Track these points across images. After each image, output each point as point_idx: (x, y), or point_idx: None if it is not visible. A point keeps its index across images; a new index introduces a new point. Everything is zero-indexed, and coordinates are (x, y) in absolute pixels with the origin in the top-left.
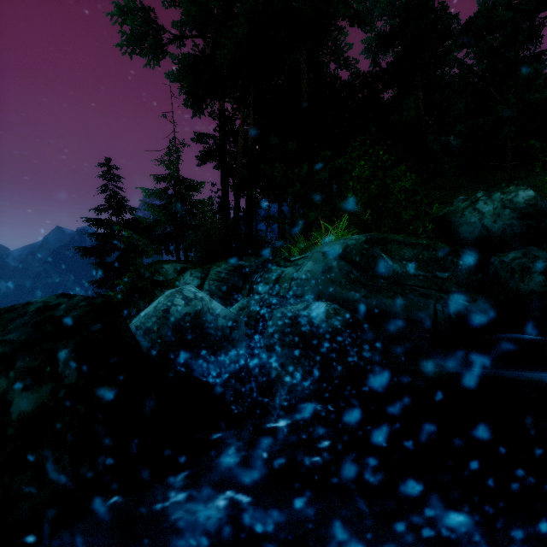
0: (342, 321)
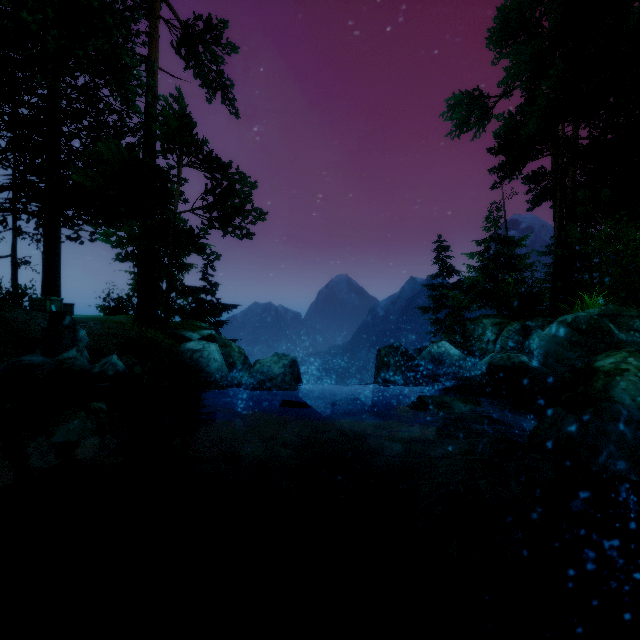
0: (509, 363)
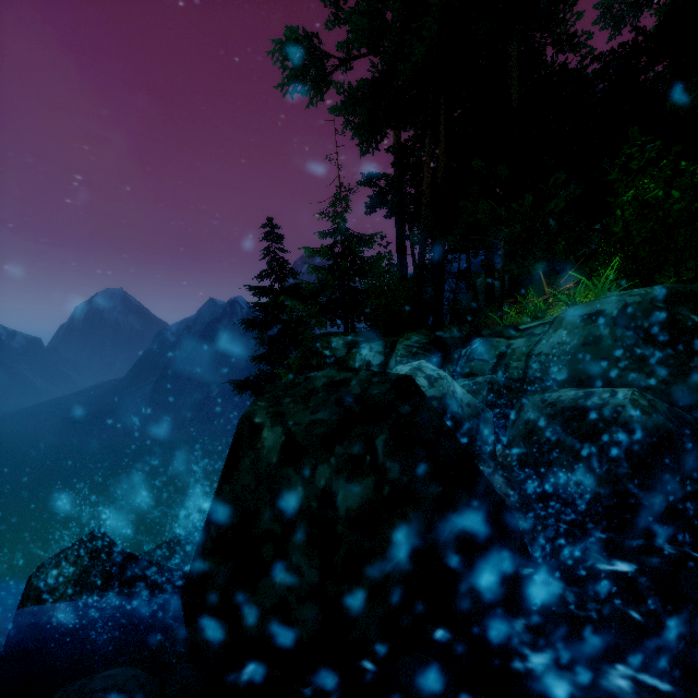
0: (664, 419)
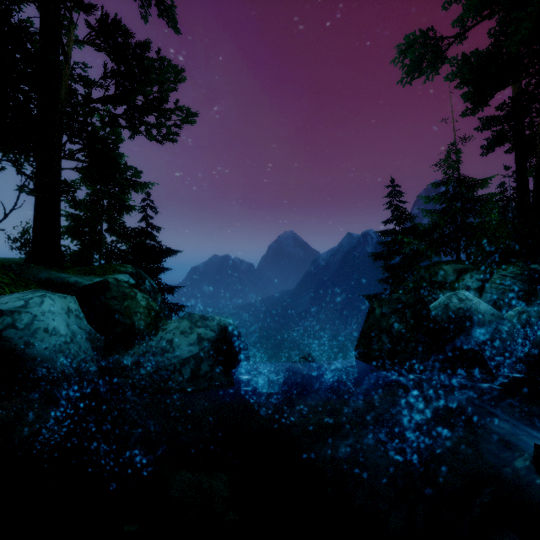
0: None
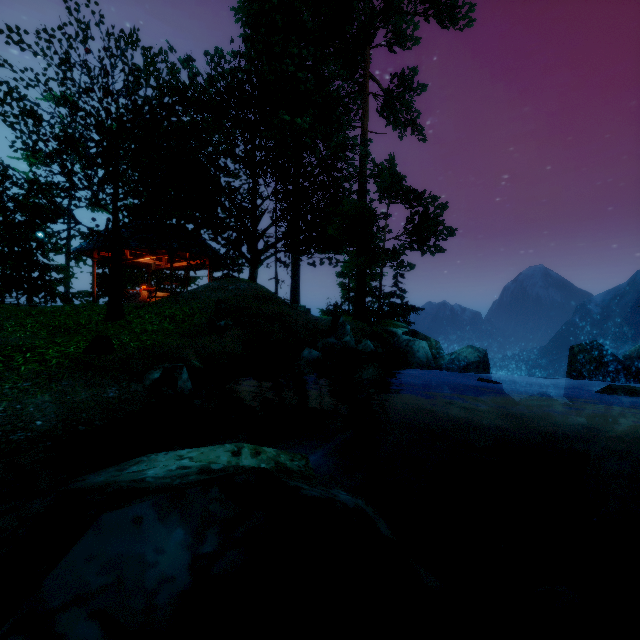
0: None
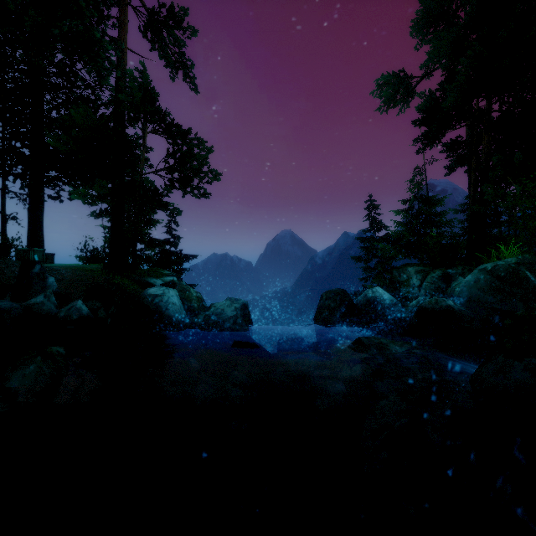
0: (437, 306)
